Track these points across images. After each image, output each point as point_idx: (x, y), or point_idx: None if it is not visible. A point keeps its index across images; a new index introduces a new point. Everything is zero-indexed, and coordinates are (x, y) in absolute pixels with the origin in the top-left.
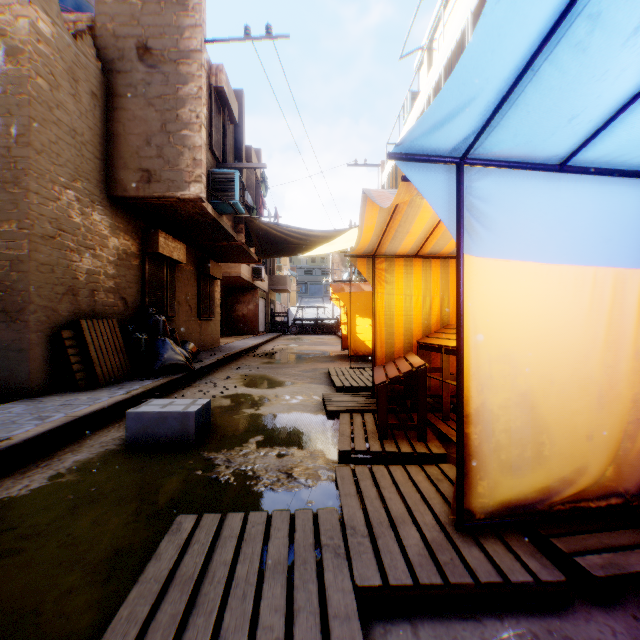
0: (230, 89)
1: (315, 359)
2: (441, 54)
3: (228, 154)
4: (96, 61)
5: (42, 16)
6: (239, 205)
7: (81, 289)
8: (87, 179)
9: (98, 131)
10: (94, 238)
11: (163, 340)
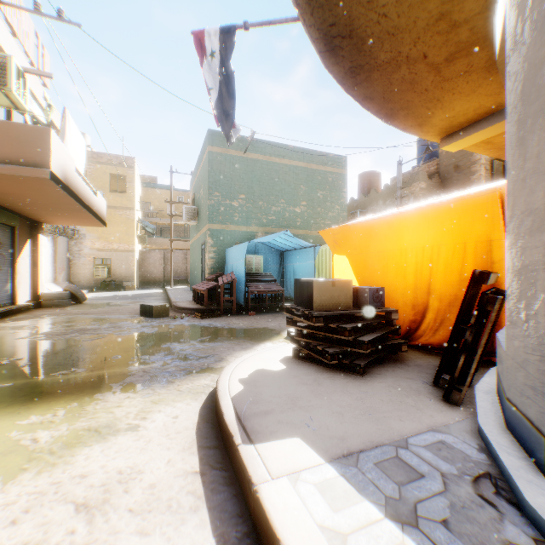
0: None
1: None
2: None
3: None
4: (438, 180)
5: (422, 183)
6: None
7: None
8: None
9: None
10: None
11: None
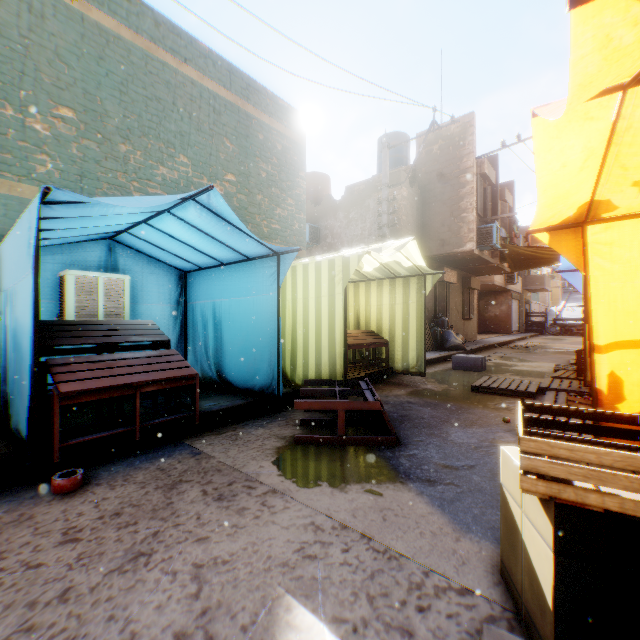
0: (489, 167)
1: (564, 353)
2: None
3: (487, 208)
4: (418, 191)
5: (404, 189)
6: (496, 245)
7: None
8: None
9: (419, 225)
10: None
11: (449, 331)
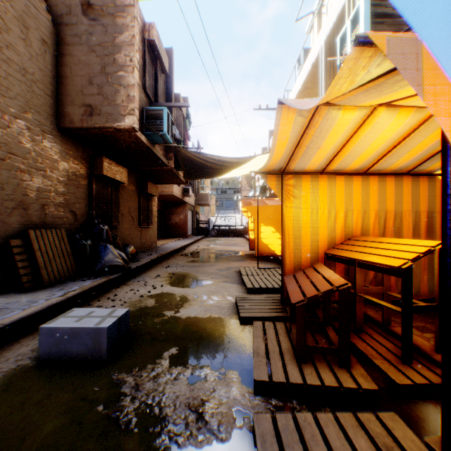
0: (161, 44)
1: (229, 258)
2: (336, 3)
3: (160, 97)
4: (46, 14)
5: None
6: (167, 136)
7: (31, 204)
8: (37, 112)
9: (48, 73)
10: (44, 161)
11: (104, 245)
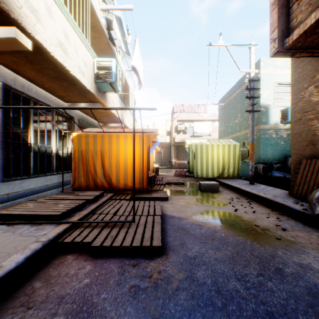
0: None
1: None
2: None
3: None
4: None
5: None
6: None
7: (318, 140)
8: None
9: None
10: None
11: None
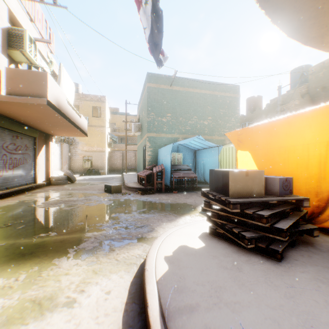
0: None
1: None
2: None
3: None
4: (308, 98)
5: (295, 101)
6: None
7: None
8: None
9: None
10: None
11: None
